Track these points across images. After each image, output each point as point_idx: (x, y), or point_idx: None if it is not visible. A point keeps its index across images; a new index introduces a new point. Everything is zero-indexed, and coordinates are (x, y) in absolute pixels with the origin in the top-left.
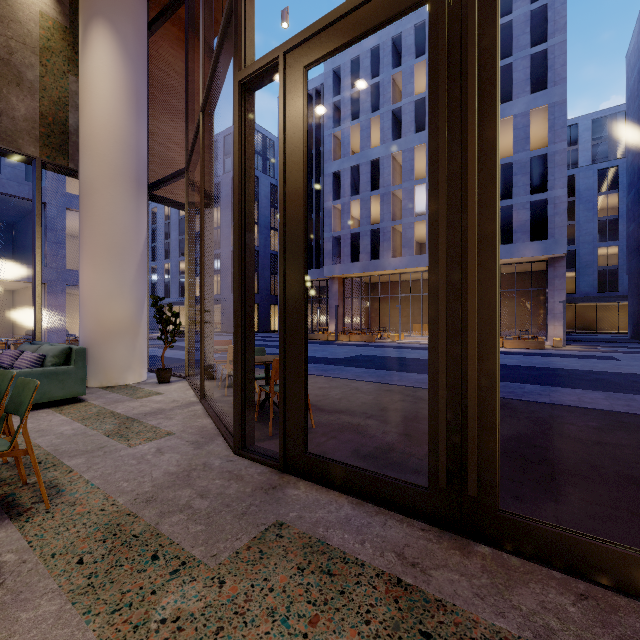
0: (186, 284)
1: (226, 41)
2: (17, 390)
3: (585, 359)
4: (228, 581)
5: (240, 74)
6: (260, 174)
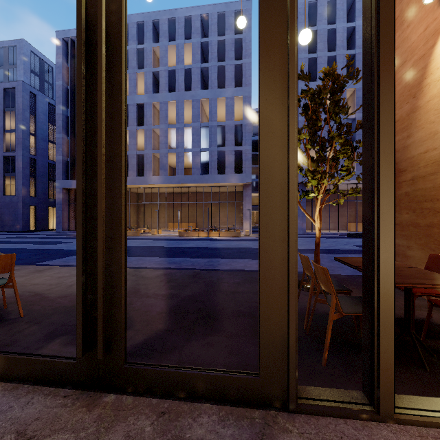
0: None
1: None
2: None
3: (257, 241)
4: None
5: None
6: (37, 92)
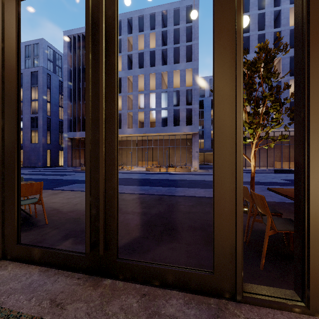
0: None
1: None
2: None
3: (203, 175)
4: None
5: None
6: (51, 73)
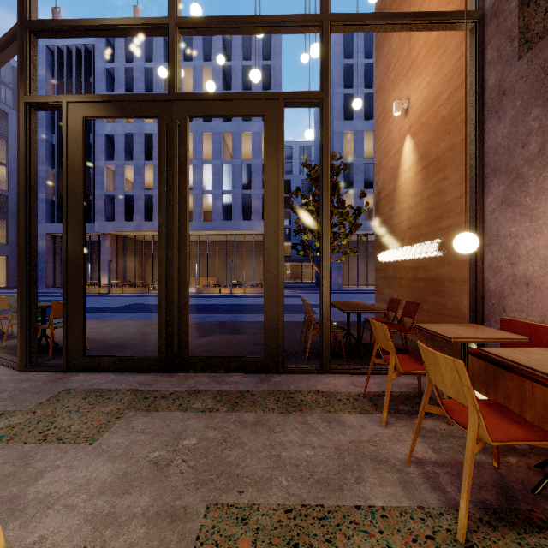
0: None
1: (4, 52)
2: None
3: (286, 298)
4: (39, 411)
5: (26, 98)
6: (10, 110)
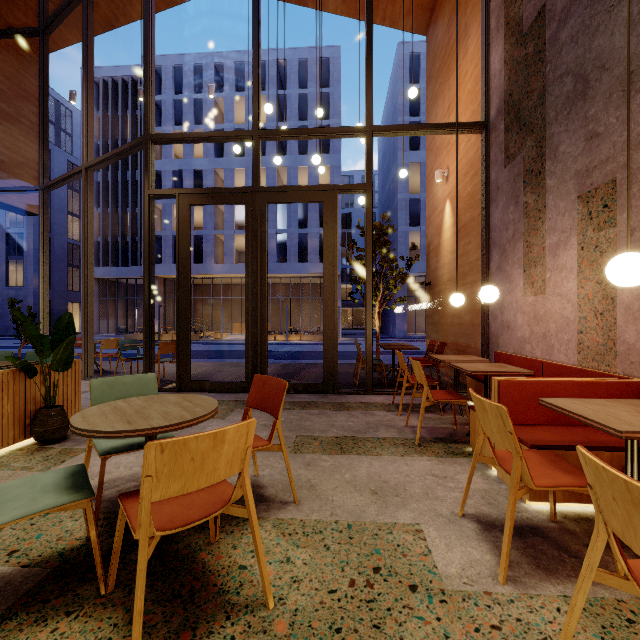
0: (41, 289)
1: (127, 152)
2: (30, 358)
3: (345, 345)
4: None
5: (150, 191)
6: (53, 147)
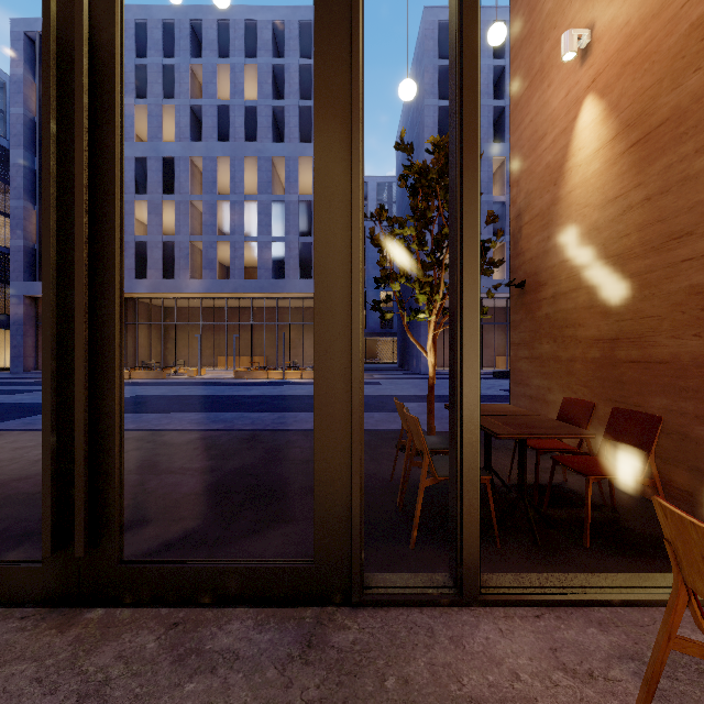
0: None
1: None
2: None
3: None
4: None
5: None
6: None
